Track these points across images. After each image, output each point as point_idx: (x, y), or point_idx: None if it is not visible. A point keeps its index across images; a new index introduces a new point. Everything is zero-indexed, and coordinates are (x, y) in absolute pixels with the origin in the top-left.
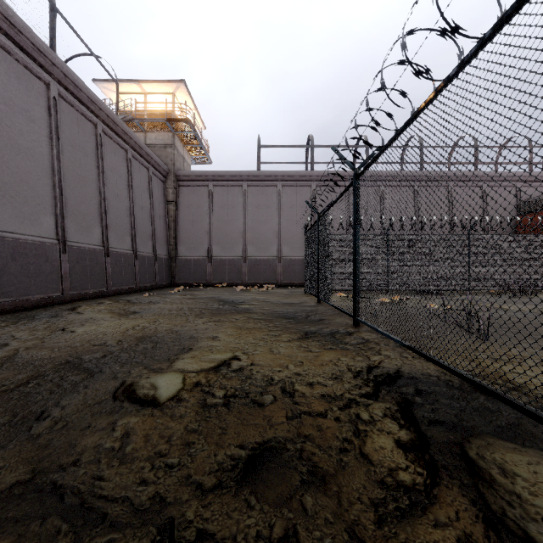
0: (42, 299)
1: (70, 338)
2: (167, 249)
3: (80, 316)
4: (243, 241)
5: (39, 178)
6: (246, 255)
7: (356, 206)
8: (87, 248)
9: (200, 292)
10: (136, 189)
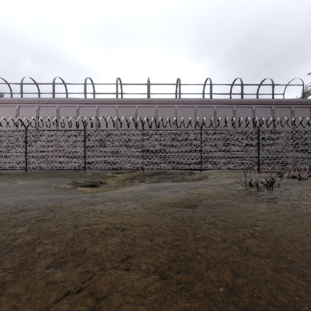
0: None
1: None
2: None
3: None
4: None
5: None
6: None
7: None
8: None
9: None
10: None
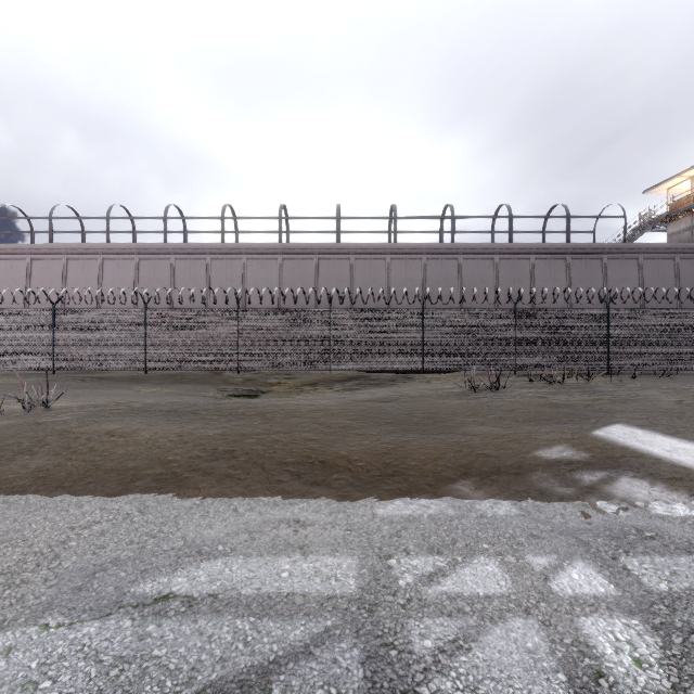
0: None
1: None
2: None
3: None
4: None
5: (559, 306)
6: None
7: (607, 321)
8: None
9: None
10: (650, 283)
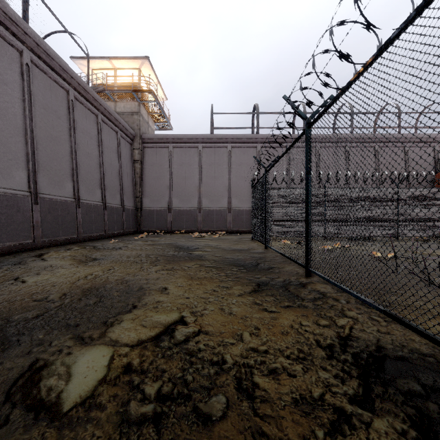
0: (13, 246)
1: (15, 291)
2: (134, 201)
3: (41, 264)
4: (198, 194)
5: (11, 136)
6: (201, 206)
7: (308, 155)
8: (59, 199)
9: (161, 238)
10: (105, 149)
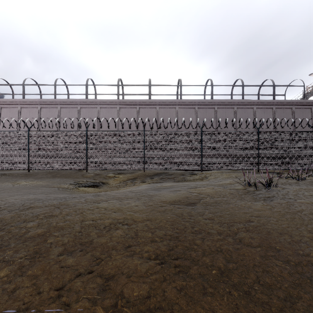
0: None
1: None
2: None
3: None
4: None
5: None
6: None
7: None
8: None
9: None
10: None
